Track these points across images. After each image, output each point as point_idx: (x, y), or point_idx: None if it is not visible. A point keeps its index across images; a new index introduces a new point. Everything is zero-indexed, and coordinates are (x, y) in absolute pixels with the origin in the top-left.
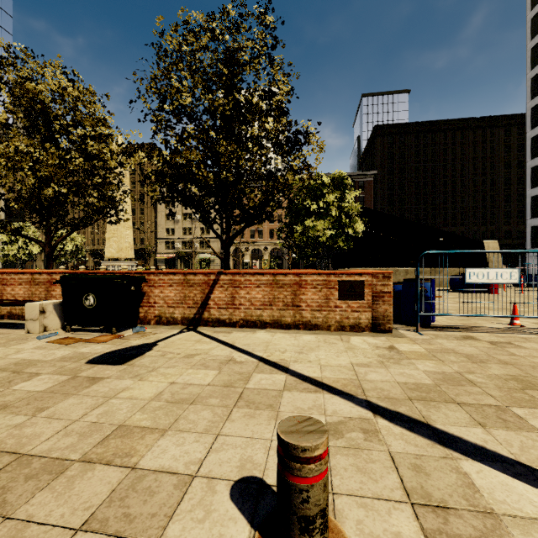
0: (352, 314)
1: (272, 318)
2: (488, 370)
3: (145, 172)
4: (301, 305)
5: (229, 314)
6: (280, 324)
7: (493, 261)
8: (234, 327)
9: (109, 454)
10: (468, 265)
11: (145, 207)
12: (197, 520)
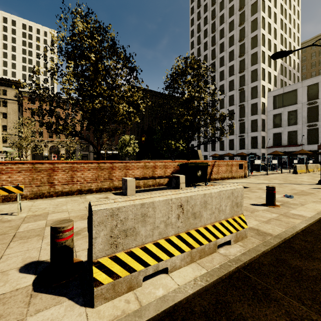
0: (241, 173)
1: (227, 176)
2: (280, 179)
3: None
4: (232, 171)
5: (217, 176)
6: (228, 178)
7: (200, 157)
8: (218, 180)
9: (301, 190)
10: (191, 159)
11: None
12: (318, 190)
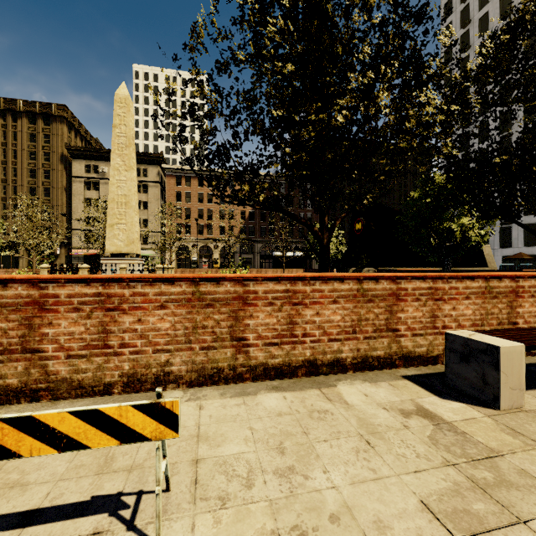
0: None
1: None
2: None
3: (53, 141)
4: None
5: None
6: None
7: (490, 262)
8: None
9: None
10: (462, 265)
11: (51, 186)
12: None
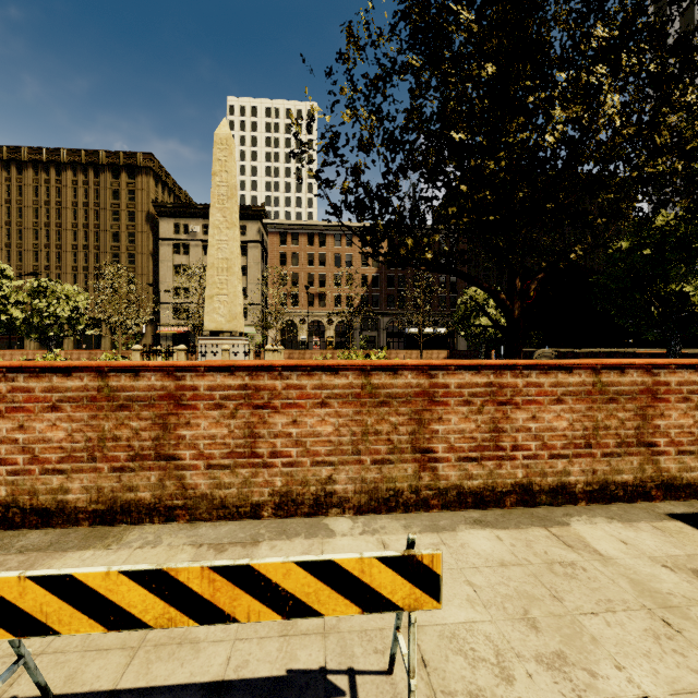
0: None
1: None
2: None
3: (138, 198)
4: None
5: None
6: None
7: None
8: None
9: None
10: (687, 345)
11: (136, 252)
12: None
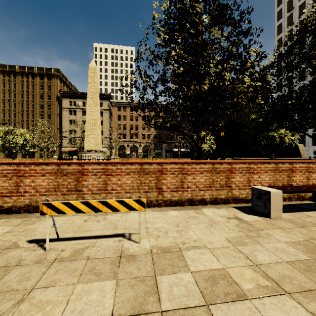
0: None
1: None
2: None
3: (52, 89)
4: None
5: None
6: None
7: (303, 154)
8: None
9: None
10: (285, 156)
11: (51, 113)
12: None
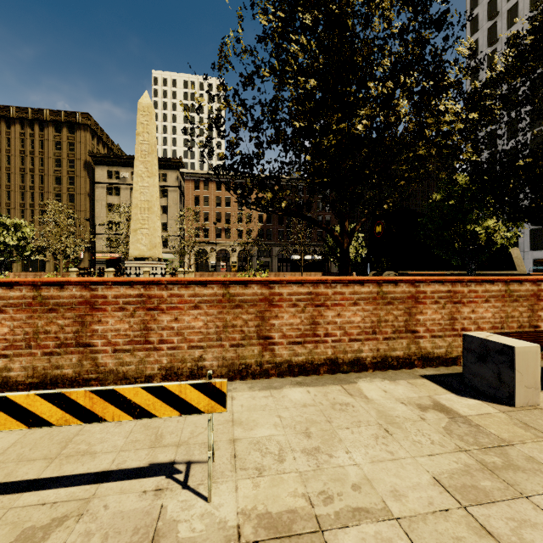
0: None
1: None
2: None
3: (77, 149)
4: None
5: None
6: None
7: (518, 265)
8: None
9: None
10: (488, 268)
11: (75, 192)
12: None
